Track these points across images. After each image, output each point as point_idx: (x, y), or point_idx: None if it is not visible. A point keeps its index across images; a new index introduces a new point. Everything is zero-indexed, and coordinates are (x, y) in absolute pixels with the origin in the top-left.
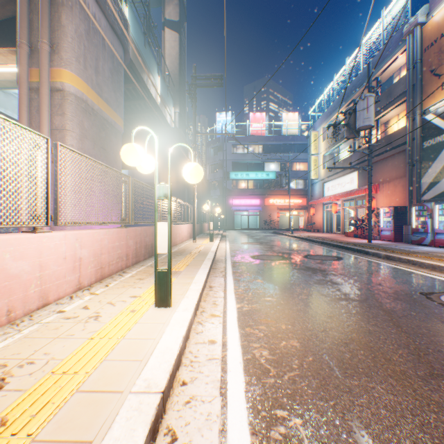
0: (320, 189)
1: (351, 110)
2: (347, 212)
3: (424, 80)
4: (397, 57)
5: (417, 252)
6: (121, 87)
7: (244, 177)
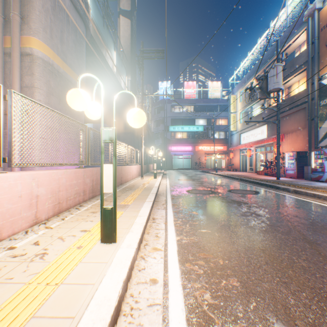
0: (238, 139)
1: (263, 77)
2: (258, 156)
3: (321, 52)
4: (299, 36)
5: (319, 187)
6: (83, 56)
7: (180, 129)
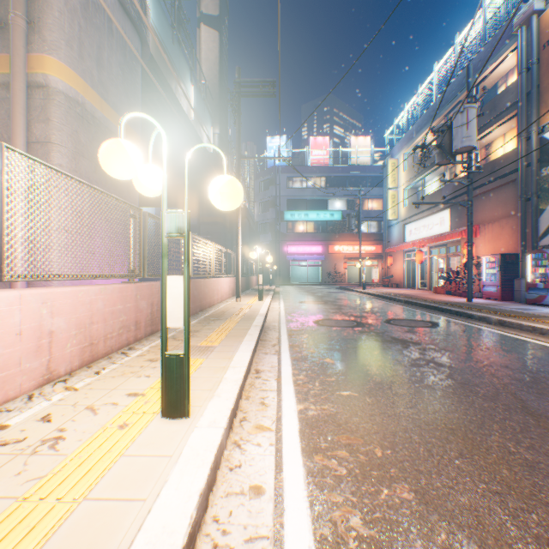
0: (400, 233)
1: (444, 127)
2: (435, 262)
3: (543, 86)
4: (504, 59)
5: (541, 315)
6: (137, 91)
7: (302, 218)
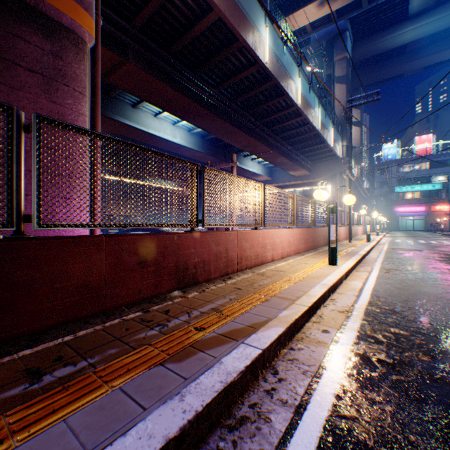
0: None
1: None
2: None
3: None
4: None
5: None
6: None
7: (408, 190)
